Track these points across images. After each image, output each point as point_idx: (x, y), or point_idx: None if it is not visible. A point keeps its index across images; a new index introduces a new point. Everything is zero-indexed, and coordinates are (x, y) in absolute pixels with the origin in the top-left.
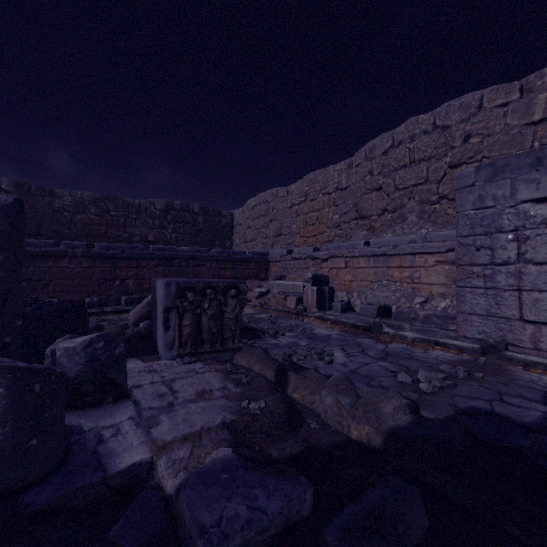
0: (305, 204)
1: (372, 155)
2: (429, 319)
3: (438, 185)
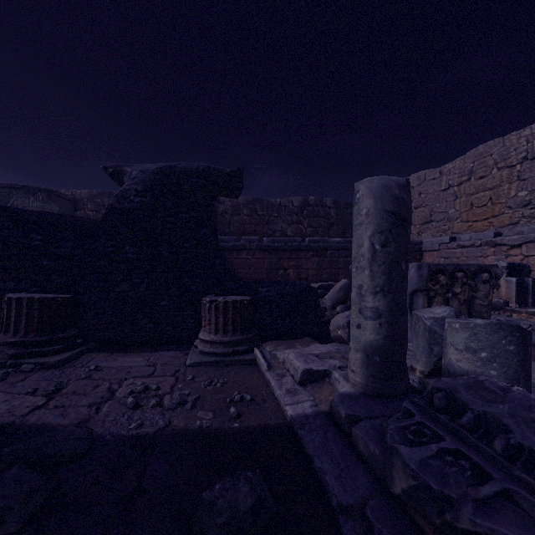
0: (469, 184)
1: None
2: None
3: None
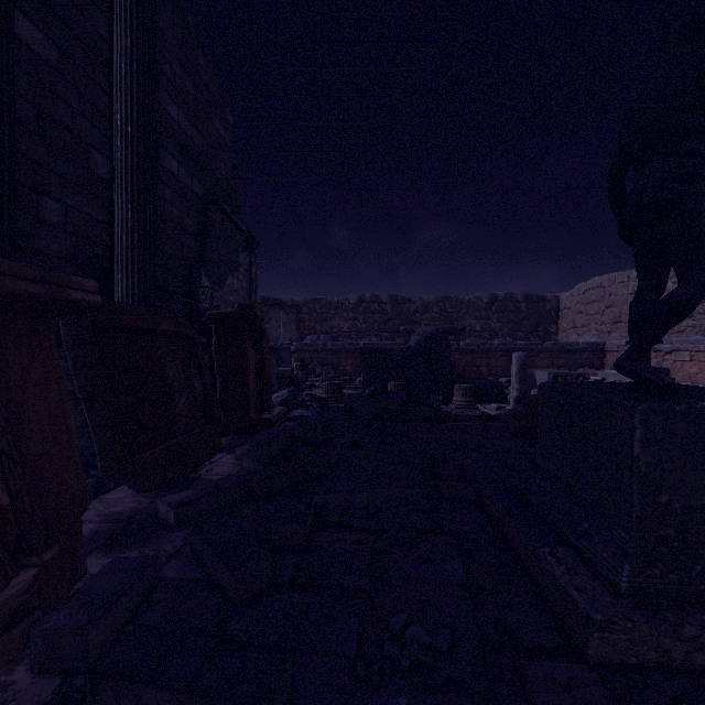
0: None
1: None
2: None
3: None
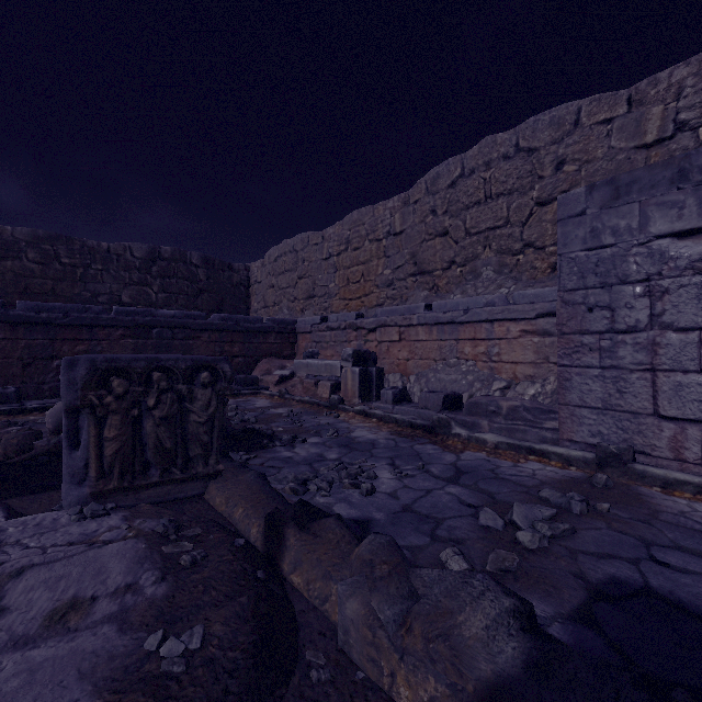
0: (346, 255)
1: (435, 187)
2: (515, 413)
3: (522, 228)
